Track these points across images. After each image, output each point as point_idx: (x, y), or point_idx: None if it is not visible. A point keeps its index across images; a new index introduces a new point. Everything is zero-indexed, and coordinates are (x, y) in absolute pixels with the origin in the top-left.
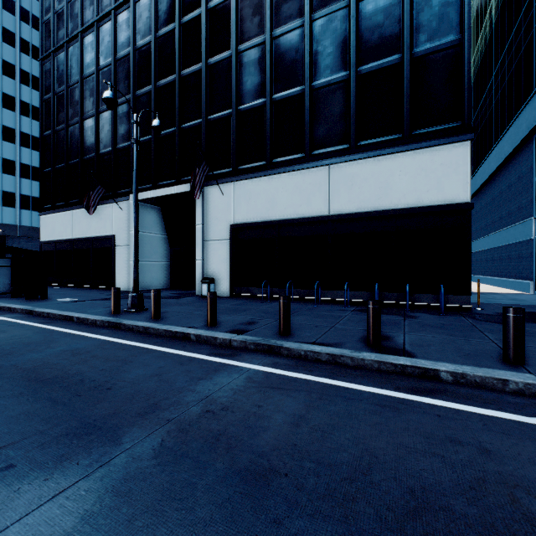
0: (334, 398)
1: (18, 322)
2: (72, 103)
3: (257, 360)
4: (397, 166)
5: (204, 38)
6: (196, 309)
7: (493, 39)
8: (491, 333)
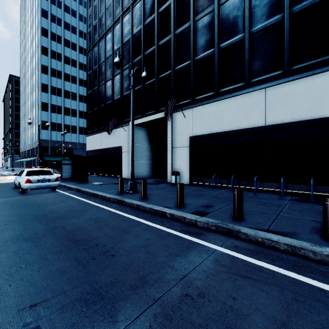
0: (313, 302)
1: (71, 196)
2: (101, 74)
3: (219, 241)
4: None
5: (173, 18)
6: (168, 193)
7: None
8: None
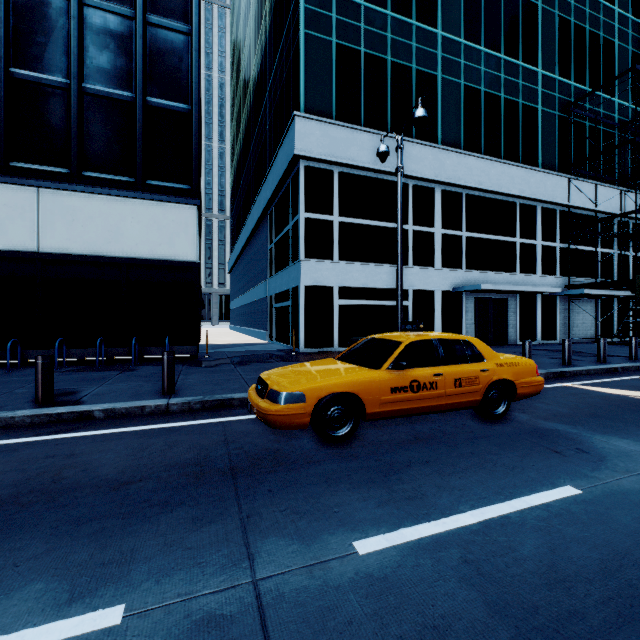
0: None
1: None
2: None
3: None
4: (129, 211)
5: None
6: None
7: (252, 116)
8: (185, 375)
